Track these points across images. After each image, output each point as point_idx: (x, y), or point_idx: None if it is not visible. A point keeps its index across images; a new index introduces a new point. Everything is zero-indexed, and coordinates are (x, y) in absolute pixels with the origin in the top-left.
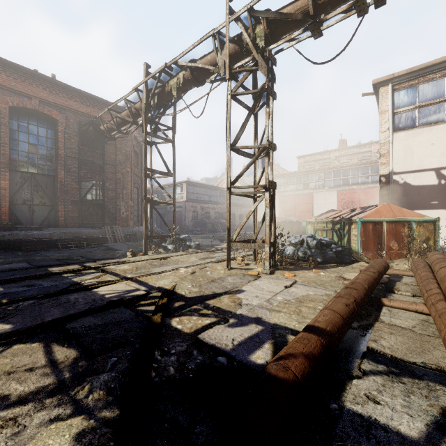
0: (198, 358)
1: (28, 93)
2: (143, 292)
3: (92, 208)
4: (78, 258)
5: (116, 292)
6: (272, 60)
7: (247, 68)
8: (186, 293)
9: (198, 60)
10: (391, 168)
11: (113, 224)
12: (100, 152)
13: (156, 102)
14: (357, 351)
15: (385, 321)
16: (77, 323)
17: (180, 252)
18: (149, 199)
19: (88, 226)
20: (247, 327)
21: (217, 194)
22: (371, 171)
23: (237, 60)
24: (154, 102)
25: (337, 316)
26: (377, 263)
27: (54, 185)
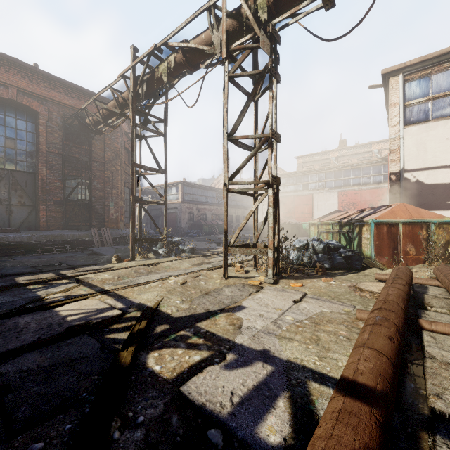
0: (179, 432)
1: (4, 81)
2: (118, 312)
3: (78, 209)
4: (56, 265)
5: (82, 312)
6: (276, 36)
7: (246, 45)
8: (173, 312)
9: (191, 40)
10: (402, 165)
11: (102, 226)
12: (87, 148)
13: (145, 91)
14: (415, 414)
15: (434, 356)
16: (13, 365)
17: (171, 257)
18: (138, 198)
19: (73, 229)
20: (250, 369)
21: (214, 195)
22: (373, 172)
23: (235, 38)
24: (142, 89)
25: (384, 360)
26: (402, 272)
27: (34, 184)
